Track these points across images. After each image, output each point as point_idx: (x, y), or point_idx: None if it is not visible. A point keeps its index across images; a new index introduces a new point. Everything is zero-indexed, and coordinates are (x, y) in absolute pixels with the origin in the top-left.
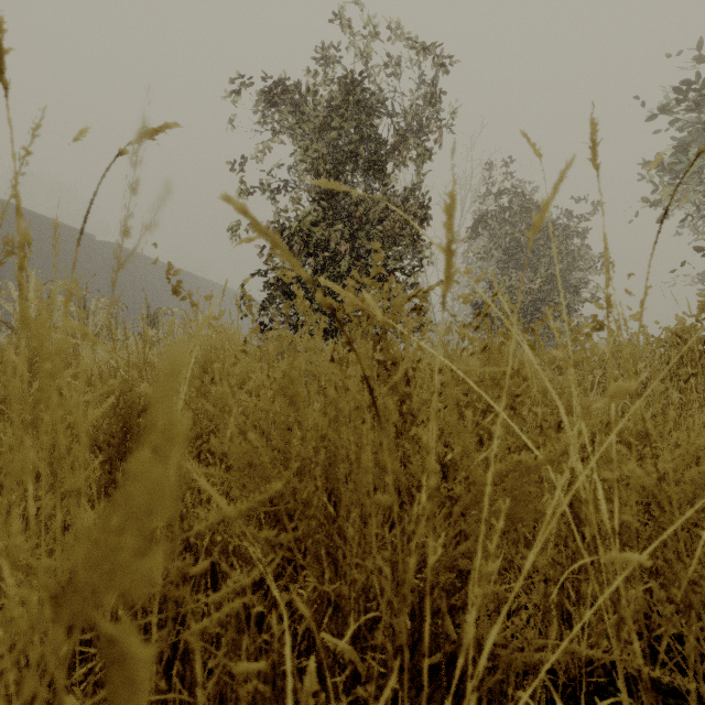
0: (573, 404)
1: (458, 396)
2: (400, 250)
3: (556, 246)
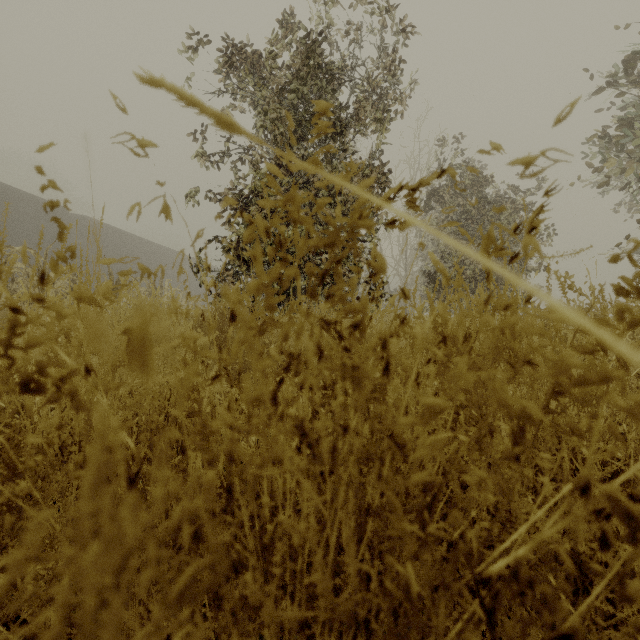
0: (625, 389)
1: (523, 405)
2: None
3: (506, 217)
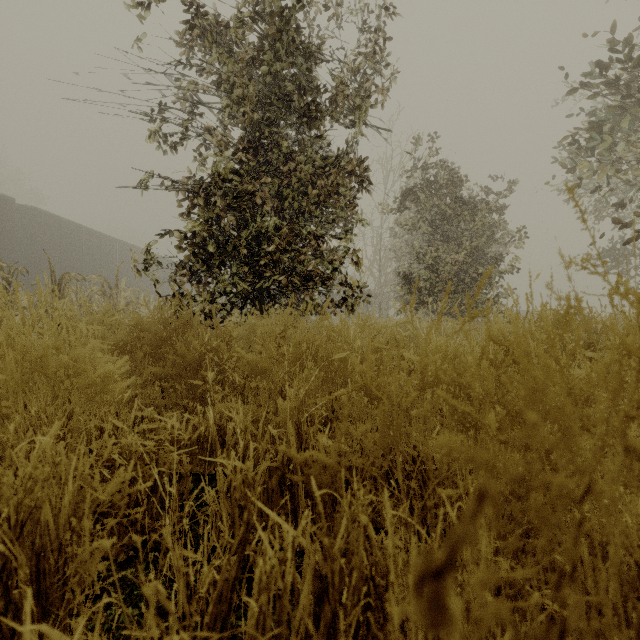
0: None
1: None
2: (331, 212)
3: (481, 219)
